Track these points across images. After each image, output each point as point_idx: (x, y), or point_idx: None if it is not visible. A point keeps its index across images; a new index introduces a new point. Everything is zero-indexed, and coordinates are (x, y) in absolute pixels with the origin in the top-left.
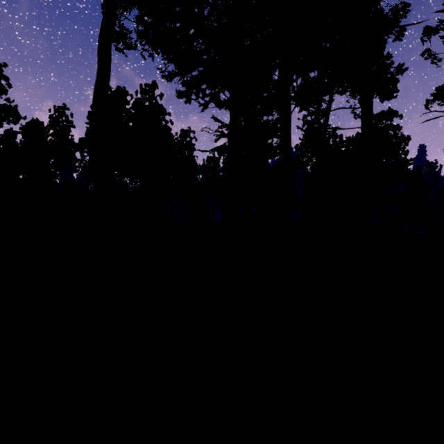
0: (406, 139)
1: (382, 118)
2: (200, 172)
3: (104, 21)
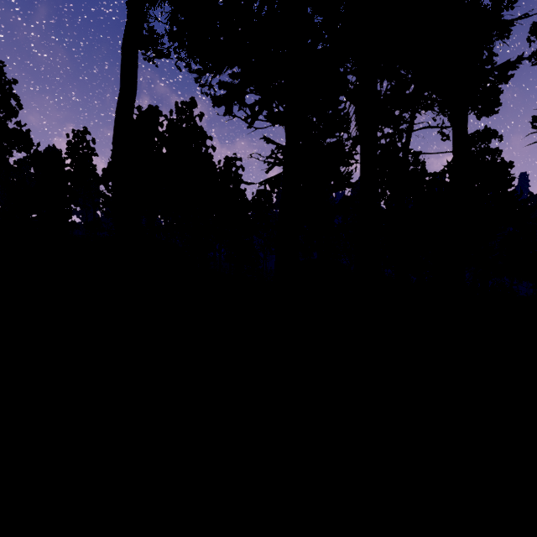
0: (508, 165)
1: (477, 139)
2: (248, 209)
3: (129, 22)
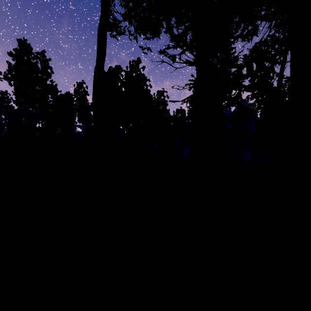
0: None
1: None
2: (171, 121)
3: (101, 15)
